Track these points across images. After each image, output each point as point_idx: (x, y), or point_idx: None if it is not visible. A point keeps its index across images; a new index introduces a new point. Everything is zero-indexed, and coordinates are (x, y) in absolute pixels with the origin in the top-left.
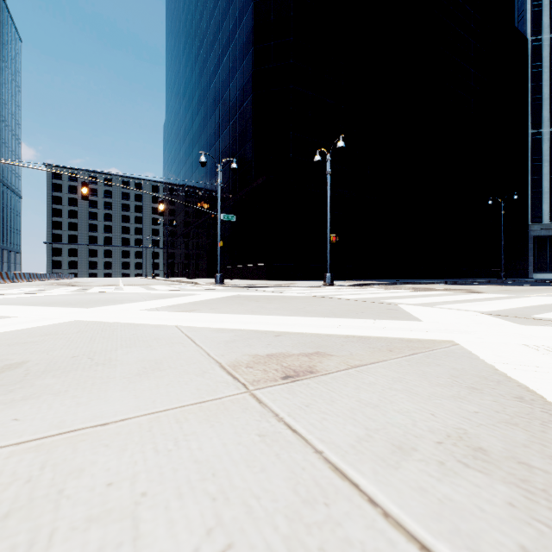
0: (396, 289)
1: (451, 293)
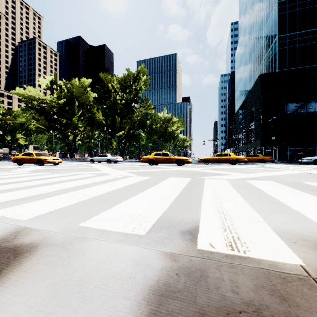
0: None
1: (101, 210)
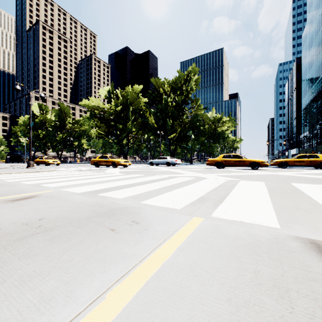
0: None
1: None
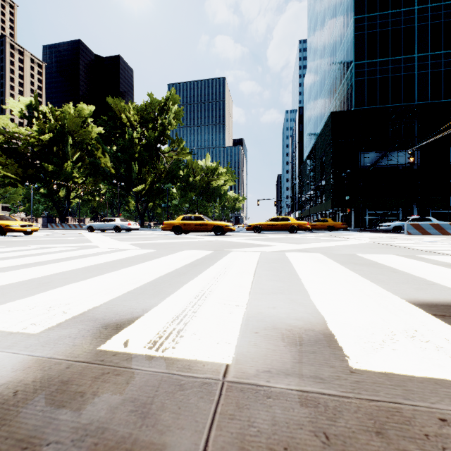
0: (373, 439)
1: (14, 298)
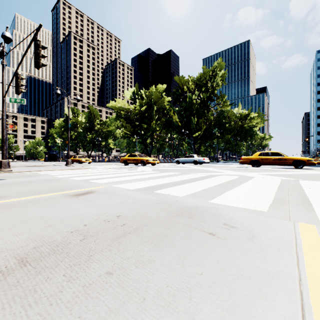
0: None
1: None
